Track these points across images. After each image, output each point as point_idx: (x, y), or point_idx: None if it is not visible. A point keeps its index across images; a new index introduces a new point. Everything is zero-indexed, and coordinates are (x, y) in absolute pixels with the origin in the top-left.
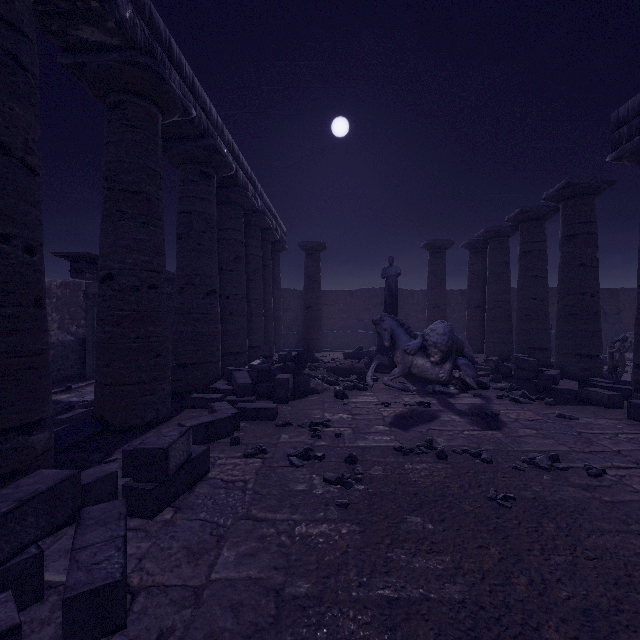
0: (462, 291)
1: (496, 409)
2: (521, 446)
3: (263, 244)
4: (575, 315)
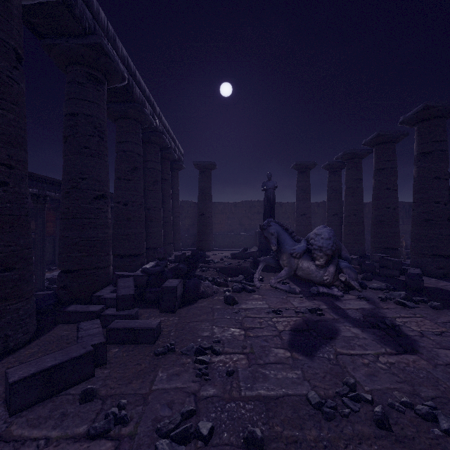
0: (318, 203)
1: (390, 316)
2: None
3: (163, 161)
4: (430, 221)
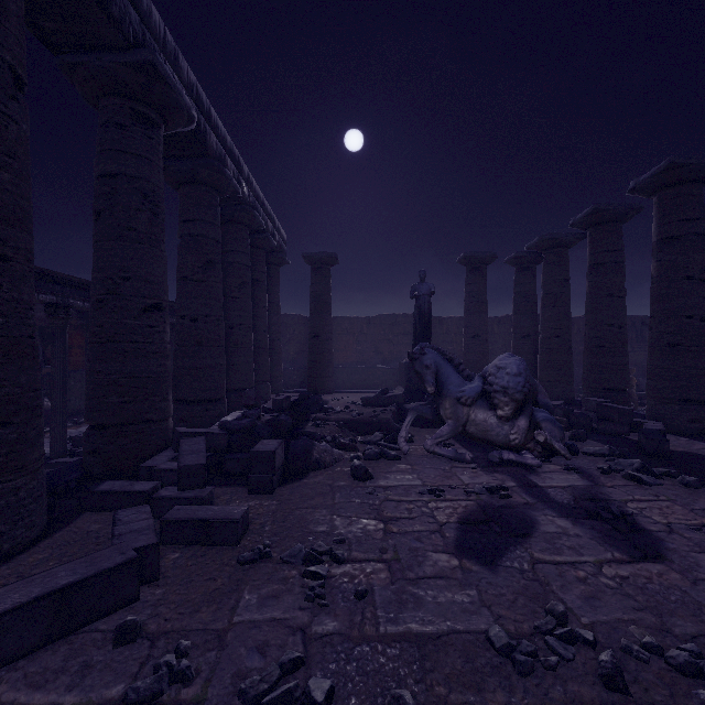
0: (498, 318)
1: (618, 499)
2: None
3: (255, 252)
4: (679, 346)
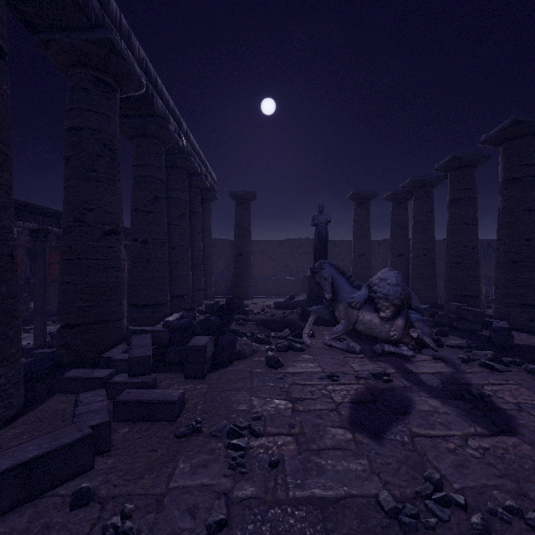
0: (379, 241)
1: (476, 383)
2: None
3: (192, 190)
4: (520, 262)
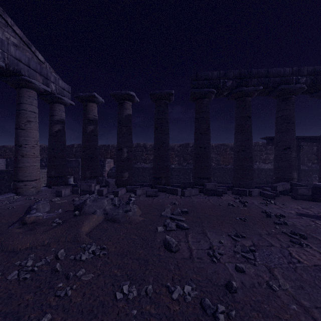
0: None
1: None
2: (319, 236)
3: None
4: None
